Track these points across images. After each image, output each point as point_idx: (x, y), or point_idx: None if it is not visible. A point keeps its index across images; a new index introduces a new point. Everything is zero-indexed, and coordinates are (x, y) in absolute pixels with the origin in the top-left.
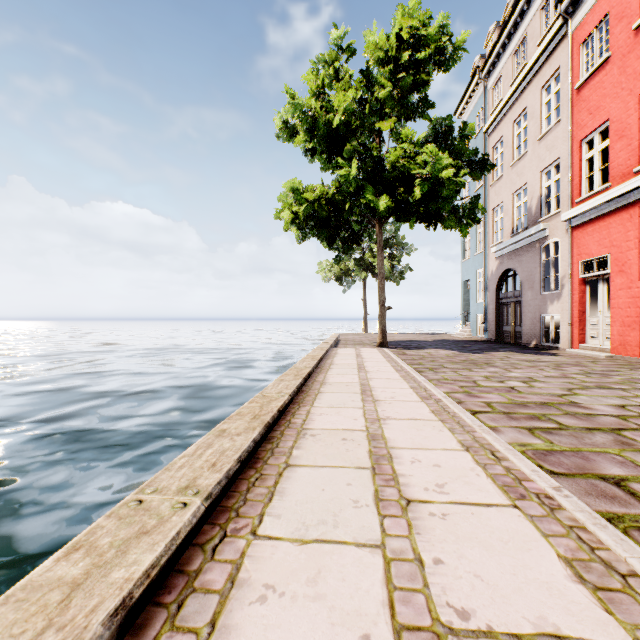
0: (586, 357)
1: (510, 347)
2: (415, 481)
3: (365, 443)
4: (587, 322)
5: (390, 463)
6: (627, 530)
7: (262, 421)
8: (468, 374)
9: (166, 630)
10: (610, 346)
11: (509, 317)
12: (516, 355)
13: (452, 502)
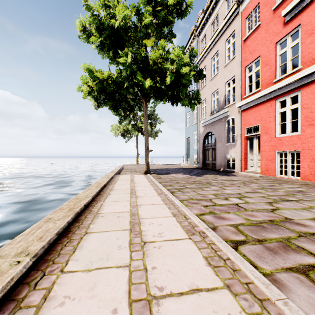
0: (250, 176)
1: (212, 171)
2: None
3: None
4: (248, 158)
5: None
6: None
7: None
8: (203, 193)
9: None
10: (260, 171)
11: (209, 156)
12: (218, 176)
13: None
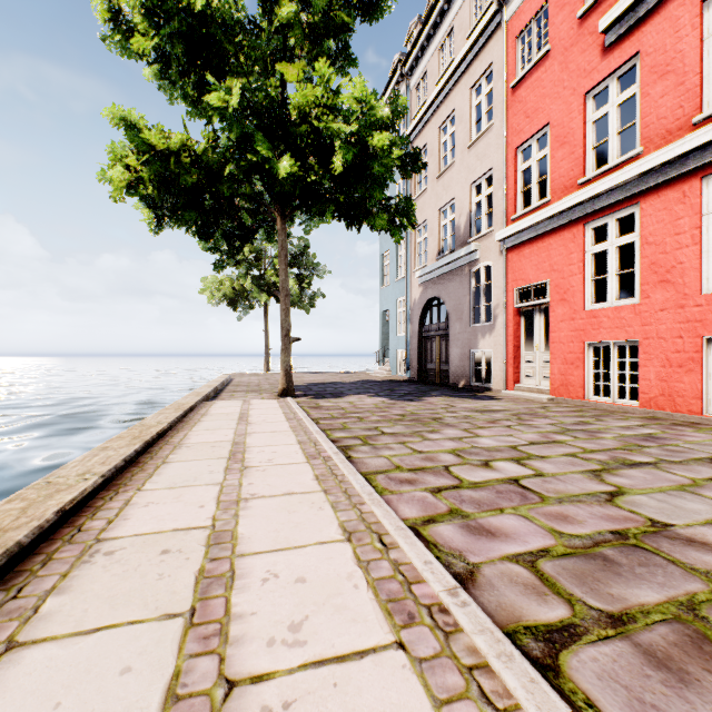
0: (529, 401)
1: (441, 389)
2: None
3: None
4: (522, 359)
5: None
6: None
7: None
8: (426, 448)
9: None
10: (550, 387)
11: (434, 353)
12: (457, 401)
13: None
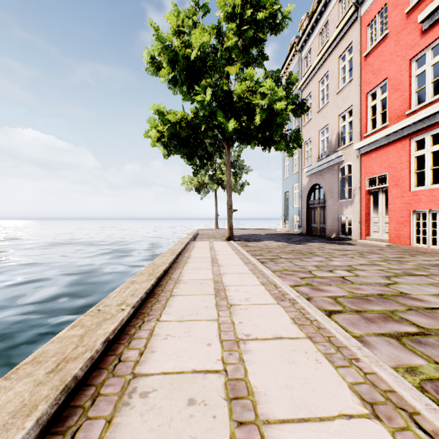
0: (373, 246)
1: (319, 239)
2: None
3: (223, 411)
4: (371, 221)
5: None
6: None
7: (62, 379)
8: (302, 264)
9: None
10: (388, 238)
11: (316, 217)
12: (327, 245)
13: None
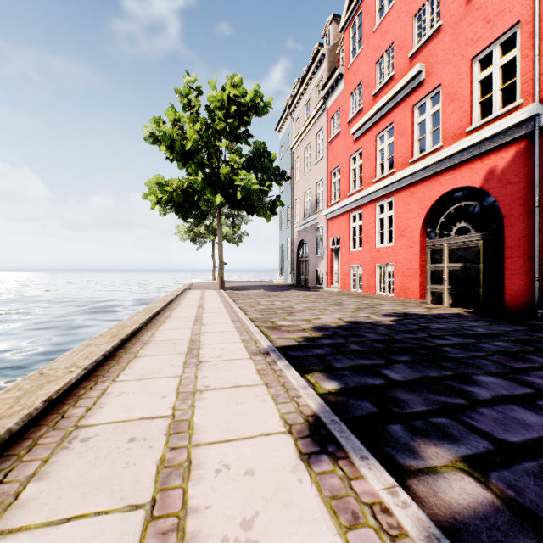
0: (329, 292)
1: (299, 288)
2: (207, 322)
3: (194, 317)
4: (334, 273)
5: (201, 320)
6: (261, 327)
7: (151, 313)
8: (260, 300)
9: (141, 337)
10: (340, 285)
11: (303, 270)
12: (296, 292)
13: (216, 323)
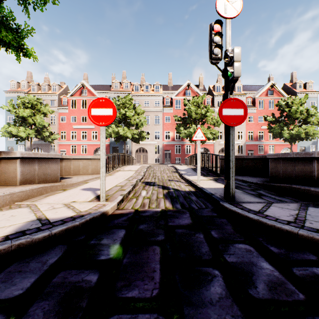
0: None
1: None
2: None
3: None
4: None
5: None
6: None
7: None
8: None
9: None
10: None
11: None
12: None
13: None
